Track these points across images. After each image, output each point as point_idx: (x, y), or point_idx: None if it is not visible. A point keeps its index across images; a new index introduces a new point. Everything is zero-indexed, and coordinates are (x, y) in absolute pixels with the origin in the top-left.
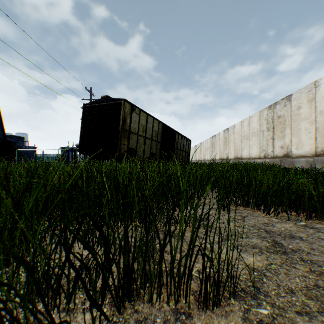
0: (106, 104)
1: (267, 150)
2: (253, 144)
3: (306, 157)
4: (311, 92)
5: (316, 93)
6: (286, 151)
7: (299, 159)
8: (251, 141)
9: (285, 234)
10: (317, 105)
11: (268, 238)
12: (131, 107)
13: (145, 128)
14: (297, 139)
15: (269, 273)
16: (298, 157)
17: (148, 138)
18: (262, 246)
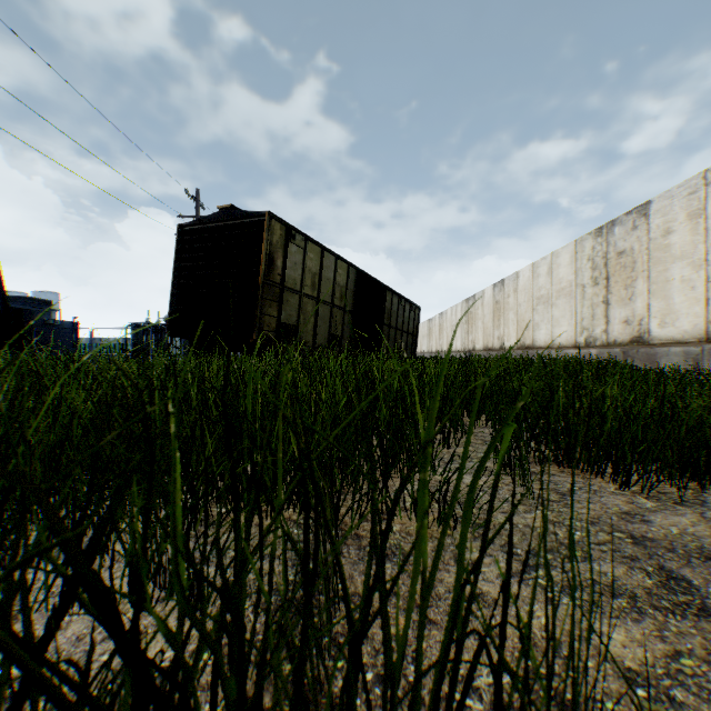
0: (228, 225)
1: (592, 328)
2: (560, 315)
3: (685, 345)
4: (695, 195)
5: (709, 199)
6: (638, 331)
7: (668, 348)
8: (557, 309)
9: (686, 548)
10: (710, 225)
11: (643, 561)
12: (286, 231)
13: (317, 280)
14: (663, 303)
15: (683, 692)
16: (665, 345)
17: (323, 303)
18: (635, 587)
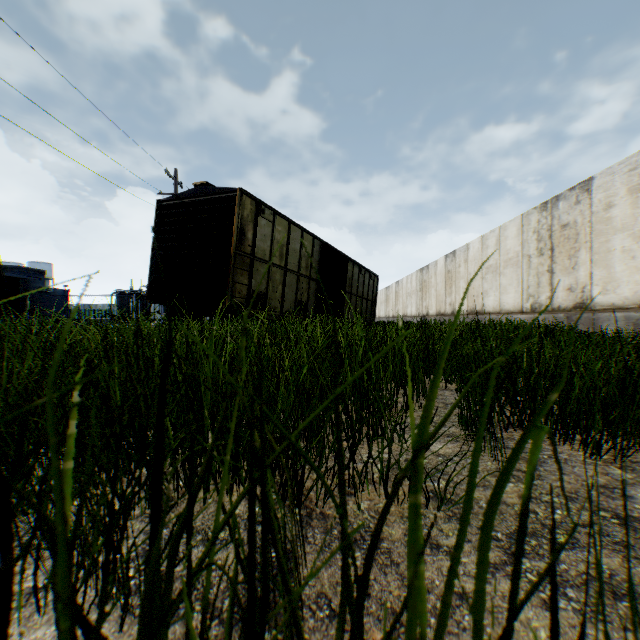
0: (203, 200)
1: (537, 295)
2: (508, 283)
3: (625, 310)
4: (636, 172)
5: None
6: (581, 298)
7: (609, 314)
8: (504, 277)
9: None
10: None
11: (637, 548)
12: (256, 205)
13: (284, 251)
14: (605, 272)
15: None
16: (607, 310)
17: (290, 272)
18: (637, 585)
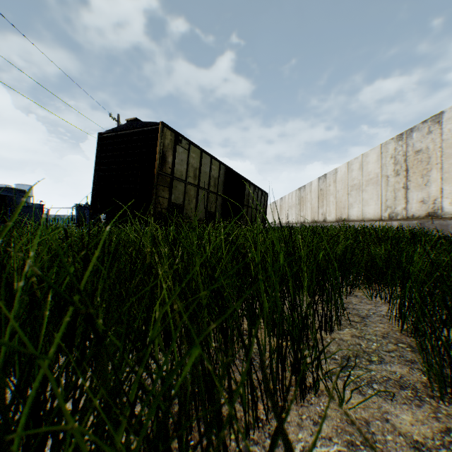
0: (133, 132)
1: (394, 206)
2: (369, 198)
3: None
4: None
5: None
6: (432, 208)
7: None
8: (366, 193)
9: None
10: None
11: None
12: (174, 136)
13: (197, 173)
14: None
15: None
16: None
17: (202, 189)
18: None
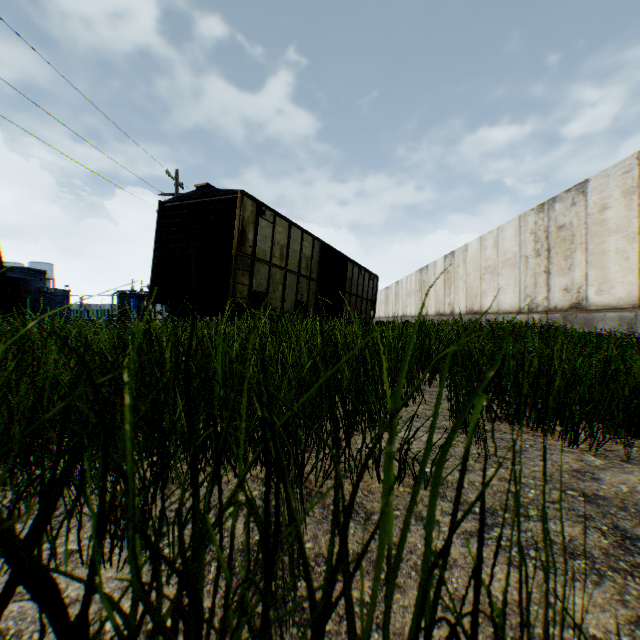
0: (204, 202)
1: (534, 295)
2: (505, 284)
3: (619, 310)
4: (629, 174)
5: None
6: (577, 298)
7: (604, 314)
8: (502, 278)
9: (637, 506)
10: None
11: (597, 520)
12: (256, 207)
13: (285, 252)
14: (600, 273)
15: None
16: (602, 310)
17: (291, 273)
18: (591, 547)
